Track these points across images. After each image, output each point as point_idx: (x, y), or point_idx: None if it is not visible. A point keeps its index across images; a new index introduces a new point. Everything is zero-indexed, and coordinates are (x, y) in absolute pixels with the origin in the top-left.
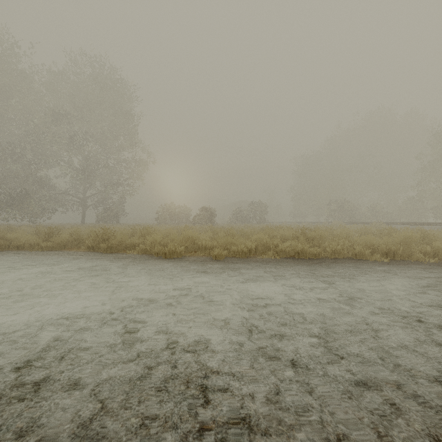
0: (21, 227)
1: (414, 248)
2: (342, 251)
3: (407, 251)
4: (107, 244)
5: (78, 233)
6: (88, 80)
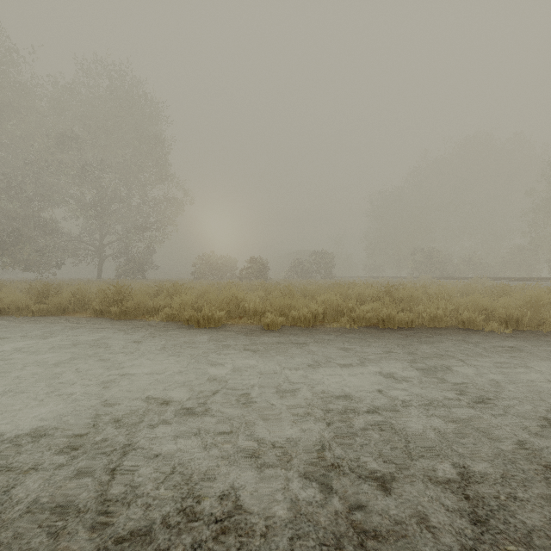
0: (14, 284)
1: (544, 314)
2: (444, 317)
3: (534, 317)
4: (120, 308)
5: (83, 292)
6: (104, 94)
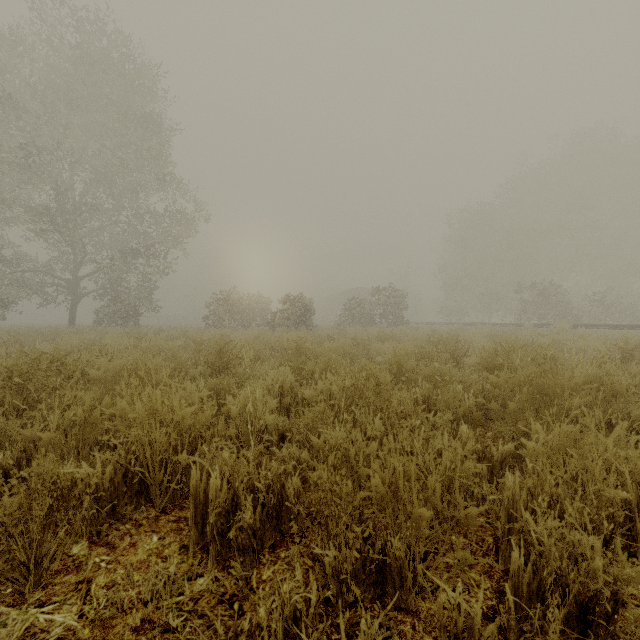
0: None
1: None
2: None
3: None
4: None
5: None
6: (67, 49)
